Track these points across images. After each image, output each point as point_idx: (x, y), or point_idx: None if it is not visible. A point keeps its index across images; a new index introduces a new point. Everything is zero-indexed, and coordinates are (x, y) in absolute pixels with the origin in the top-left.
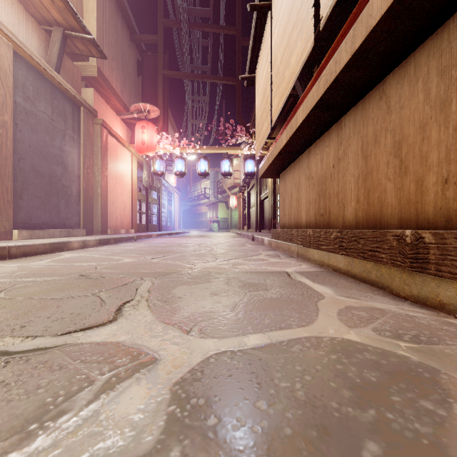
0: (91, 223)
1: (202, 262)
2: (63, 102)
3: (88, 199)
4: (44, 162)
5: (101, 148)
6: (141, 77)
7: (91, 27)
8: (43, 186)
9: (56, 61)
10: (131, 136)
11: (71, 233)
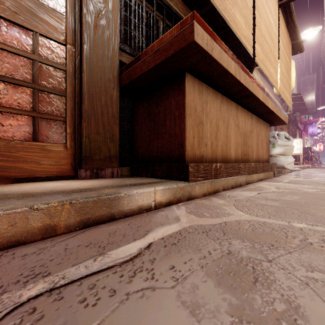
0: None
1: None
2: None
3: None
4: None
5: None
6: None
7: None
8: None
9: None
10: None
11: None
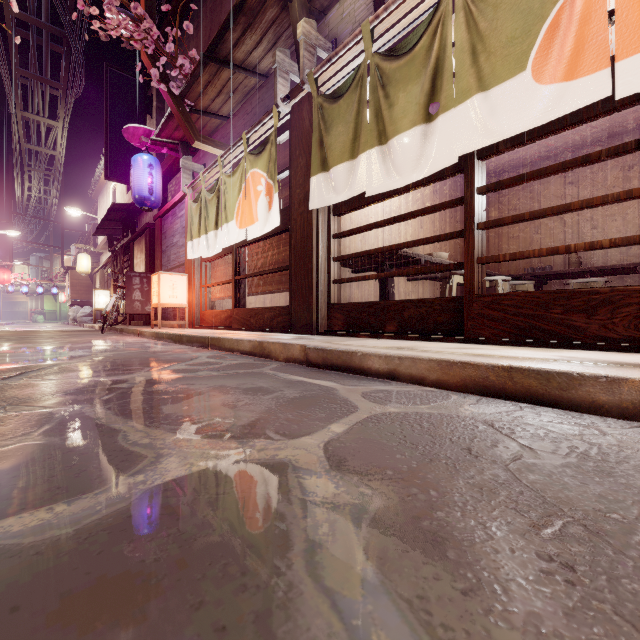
0: None
1: None
2: None
3: None
4: None
5: None
6: None
7: None
8: None
9: None
10: None
11: None
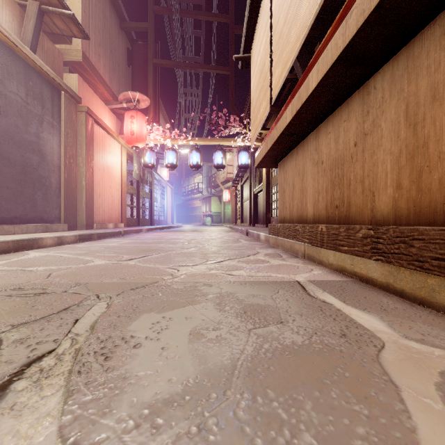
0: (73, 217)
1: (188, 265)
2: (40, 84)
3: (71, 191)
4: (16, 149)
5: (85, 137)
6: (132, 67)
7: (76, 9)
8: (15, 175)
9: (32, 39)
10: (121, 126)
11: (49, 228)
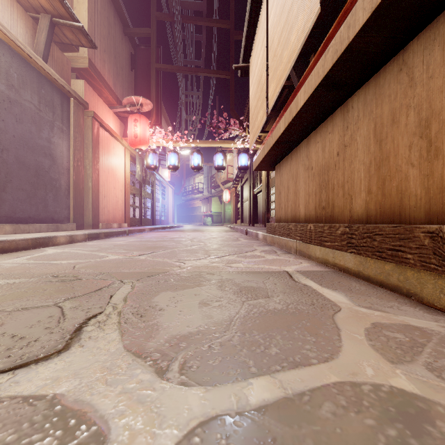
0: (81, 217)
1: (193, 259)
2: (51, 92)
3: (79, 193)
4: (30, 153)
5: (92, 140)
6: (134, 71)
7: (82, 18)
8: (29, 178)
9: (44, 50)
10: (124, 129)
11: (60, 227)
